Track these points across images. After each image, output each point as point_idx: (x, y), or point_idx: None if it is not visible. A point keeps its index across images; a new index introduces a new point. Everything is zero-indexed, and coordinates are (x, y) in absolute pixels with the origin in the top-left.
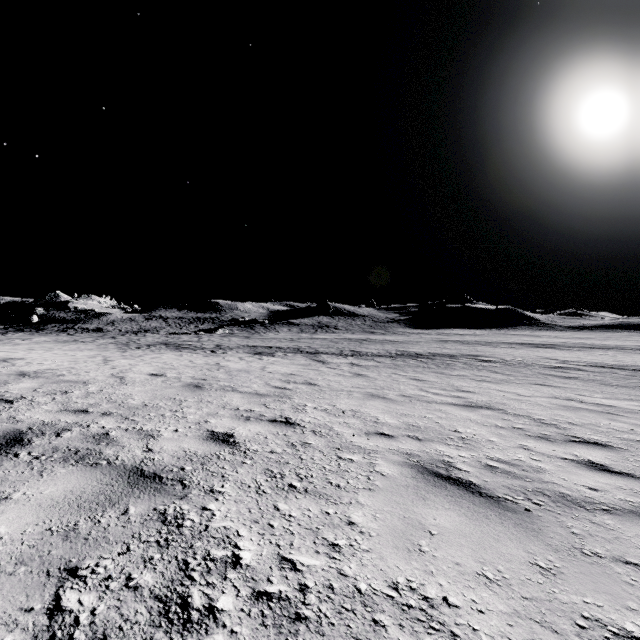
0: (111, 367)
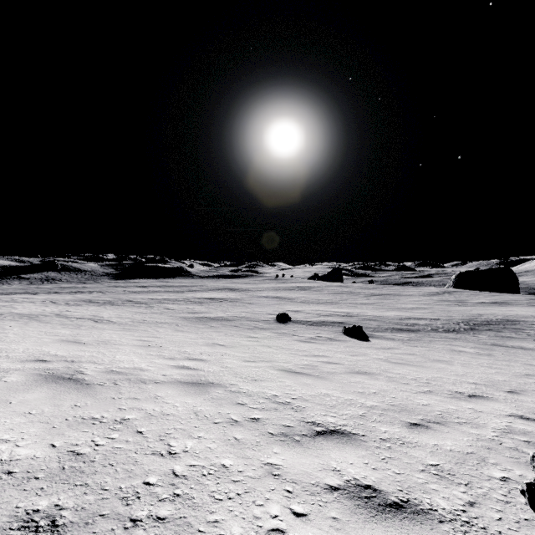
0: None
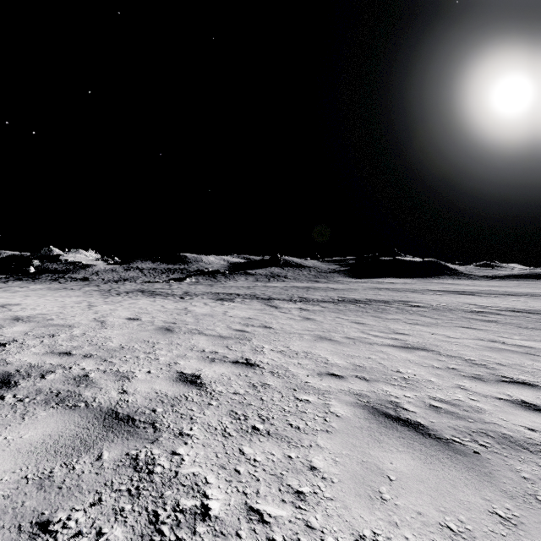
0: (94, 312)
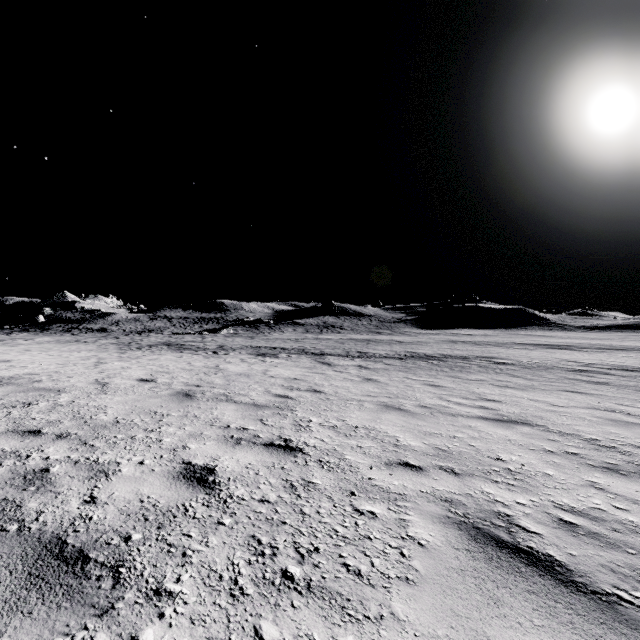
0: (99, 371)
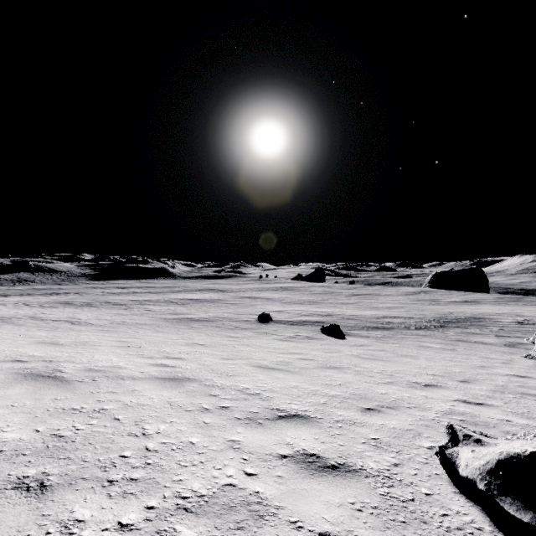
0: None
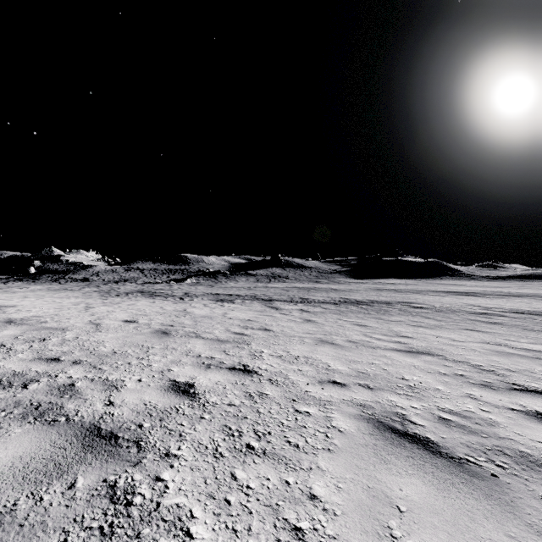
0: (90, 314)
